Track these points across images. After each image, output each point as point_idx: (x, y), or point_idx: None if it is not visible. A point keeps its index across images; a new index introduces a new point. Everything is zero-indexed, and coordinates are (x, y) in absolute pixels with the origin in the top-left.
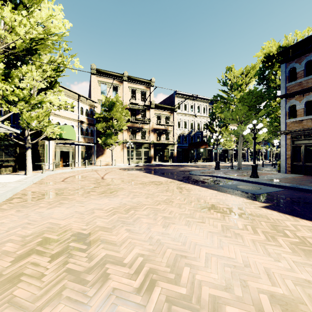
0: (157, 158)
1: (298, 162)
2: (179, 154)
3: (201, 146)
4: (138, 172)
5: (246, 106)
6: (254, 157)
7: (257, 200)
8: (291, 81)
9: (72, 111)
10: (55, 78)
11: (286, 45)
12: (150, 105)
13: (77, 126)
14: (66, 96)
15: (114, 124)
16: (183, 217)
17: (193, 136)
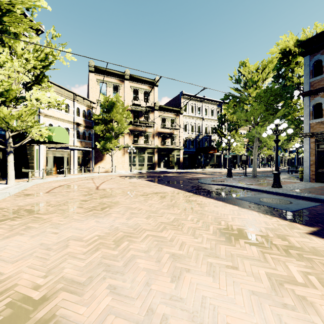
0: (161, 164)
1: (323, 169)
2: (185, 160)
3: (209, 152)
4: (140, 181)
5: (263, 105)
6: (276, 163)
7: (296, 221)
8: (316, 76)
9: (67, 112)
10: (41, 69)
11: (305, 38)
12: (154, 106)
13: (73, 129)
14: (59, 95)
15: (114, 126)
16: (201, 255)
17: (201, 141)
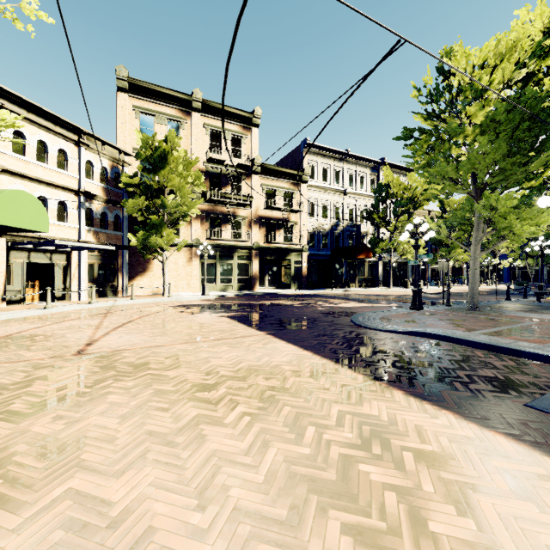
0: (266, 280)
1: None
2: (312, 272)
3: (359, 256)
4: (214, 319)
5: (504, 142)
6: None
7: None
8: None
9: (62, 168)
10: None
11: None
12: (251, 165)
13: (77, 206)
14: (42, 128)
15: (168, 201)
16: None
17: (341, 235)
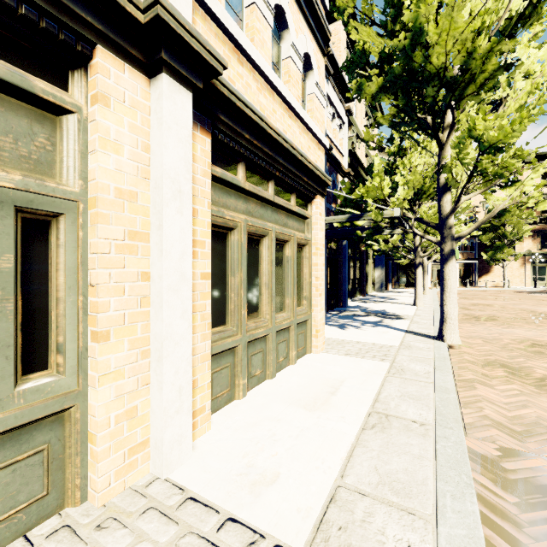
0: None
1: None
2: None
3: None
4: (542, 295)
5: None
6: None
7: None
8: None
9: None
10: None
11: None
12: None
13: None
14: None
15: (507, 232)
16: None
17: None
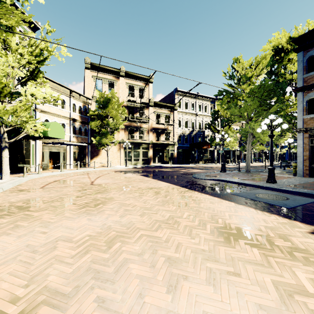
0: (156, 159)
1: None
2: (180, 155)
3: (203, 147)
4: (134, 176)
5: (257, 101)
6: (271, 158)
7: (296, 219)
8: (310, 72)
9: (63, 108)
10: (35, 64)
11: (297, 35)
12: (149, 102)
13: (69, 125)
14: (55, 91)
15: (110, 122)
16: (199, 258)
17: (194, 136)
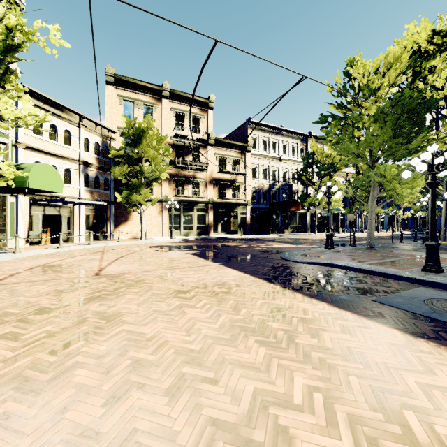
0: (218, 227)
1: None
2: (255, 221)
3: (290, 208)
4: (181, 255)
5: (390, 128)
6: (432, 226)
7: None
8: None
9: (67, 144)
10: None
11: (446, 27)
12: (207, 139)
13: (78, 172)
14: (54, 115)
15: (145, 168)
16: None
17: (277, 192)
